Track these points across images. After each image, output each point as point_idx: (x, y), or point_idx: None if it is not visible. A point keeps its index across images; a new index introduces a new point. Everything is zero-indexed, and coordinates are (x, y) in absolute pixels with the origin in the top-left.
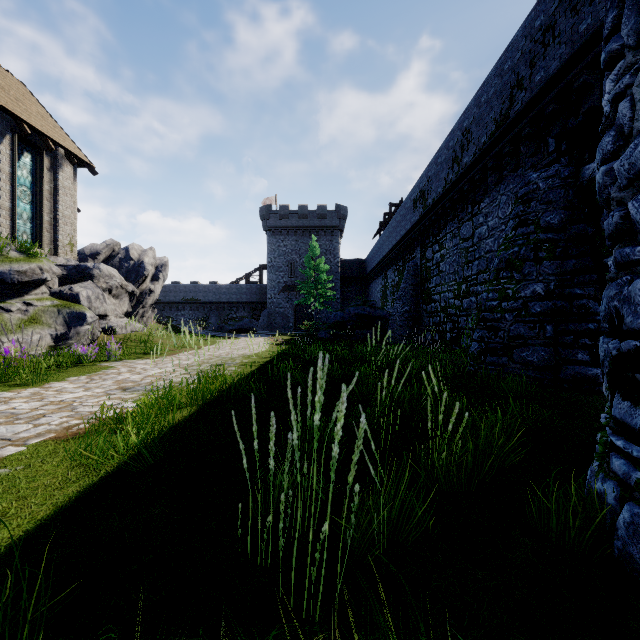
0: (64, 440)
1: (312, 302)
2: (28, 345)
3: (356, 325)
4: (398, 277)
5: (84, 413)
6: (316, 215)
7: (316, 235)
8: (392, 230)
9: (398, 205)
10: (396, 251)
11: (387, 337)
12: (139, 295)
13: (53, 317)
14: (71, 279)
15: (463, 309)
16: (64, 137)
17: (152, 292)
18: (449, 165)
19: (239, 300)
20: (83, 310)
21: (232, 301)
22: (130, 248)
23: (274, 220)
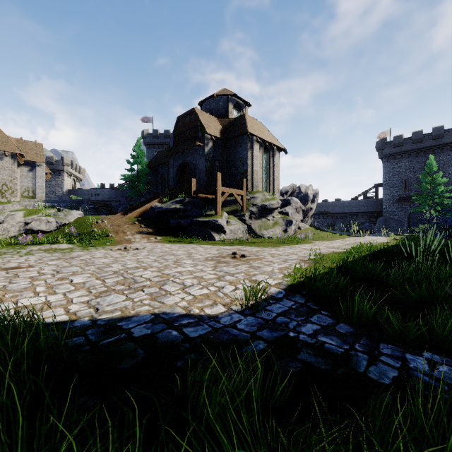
0: (335, 253)
1: (427, 210)
2: (275, 233)
3: None
4: None
5: (330, 250)
6: (431, 137)
7: (431, 153)
8: None
9: None
10: None
11: None
12: (305, 211)
13: (281, 222)
14: (282, 205)
15: None
16: (275, 140)
17: (311, 209)
18: None
19: (358, 211)
20: (291, 219)
21: (352, 212)
22: (300, 187)
23: (388, 149)
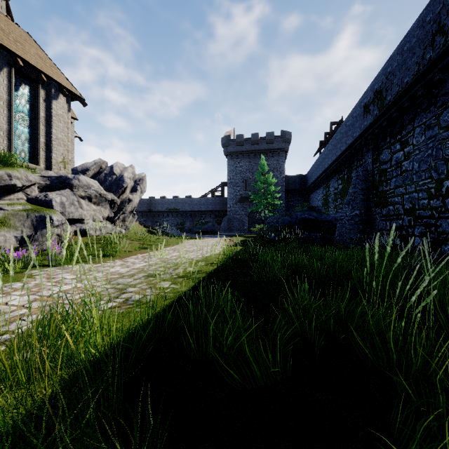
0: None
1: (262, 210)
2: None
3: (303, 228)
4: (342, 185)
5: None
6: (265, 140)
7: (265, 156)
8: (336, 142)
9: (339, 123)
10: (340, 161)
11: (335, 240)
12: (120, 203)
13: (21, 220)
14: (54, 188)
15: (447, 210)
16: (59, 75)
17: (131, 201)
18: (425, 43)
19: (206, 209)
20: (50, 214)
21: (201, 210)
22: (114, 165)
23: (232, 147)
